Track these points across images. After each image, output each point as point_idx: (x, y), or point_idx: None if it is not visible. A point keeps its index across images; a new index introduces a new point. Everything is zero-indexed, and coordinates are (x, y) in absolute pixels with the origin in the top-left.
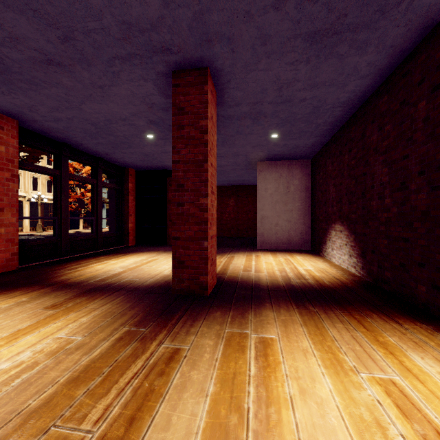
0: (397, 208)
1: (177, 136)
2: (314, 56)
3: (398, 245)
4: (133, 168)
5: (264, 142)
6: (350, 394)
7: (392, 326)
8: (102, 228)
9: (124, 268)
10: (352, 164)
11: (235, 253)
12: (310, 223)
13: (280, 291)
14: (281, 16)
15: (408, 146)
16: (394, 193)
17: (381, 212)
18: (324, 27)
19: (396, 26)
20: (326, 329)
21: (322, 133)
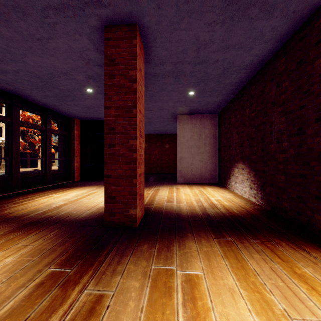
0: (294, 150)
1: (108, 84)
2: (229, 17)
3: (295, 180)
4: (78, 118)
5: (183, 99)
6: None
7: (302, 255)
8: (51, 167)
9: (65, 201)
10: (252, 116)
11: (160, 186)
12: (217, 163)
13: (199, 221)
14: None
15: (304, 98)
16: (292, 137)
17: (279, 153)
18: None
19: None
20: (246, 261)
21: (228, 92)
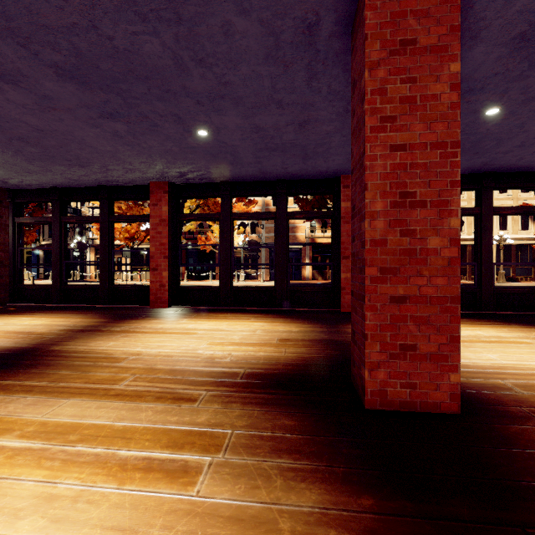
0: None
1: (352, 131)
2: None
3: None
4: None
5: None
6: None
7: None
8: (491, 279)
9: None
10: None
11: None
12: None
13: None
14: None
15: None
16: None
17: None
18: None
19: None
20: None
21: None
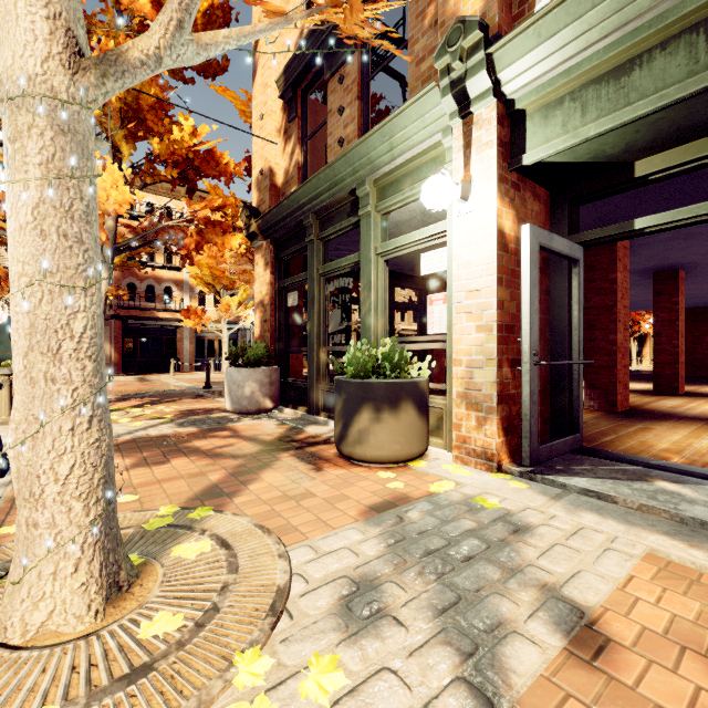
0: None
1: (655, 307)
2: None
3: None
4: None
5: None
6: None
7: None
8: None
9: None
10: None
11: None
12: None
13: None
14: None
15: None
16: None
17: None
18: None
19: None
20: None
21: None
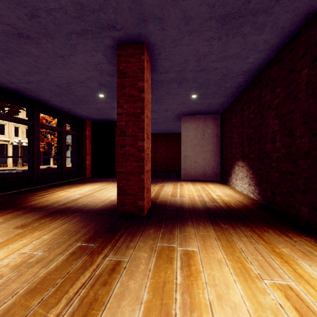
0: (285, 149)
1: (120, 94)
2: (224, 34)
3: (286, 177)
4: (89, 119)
5: (186, 101)
6: (257, 299)
7: (284, 239)
8: (65, 164)
9: (81, 195)
10: (251, 117)
11: (165, 183)
12: (219, 161)
13: (198, 212)
14: (200, 1)
15: (293, 103)
16: (283, 138)
17: (273, 153)
18: (233, 11)
19: (286, 12)
20: (234, 242)
21: (228, 94)
